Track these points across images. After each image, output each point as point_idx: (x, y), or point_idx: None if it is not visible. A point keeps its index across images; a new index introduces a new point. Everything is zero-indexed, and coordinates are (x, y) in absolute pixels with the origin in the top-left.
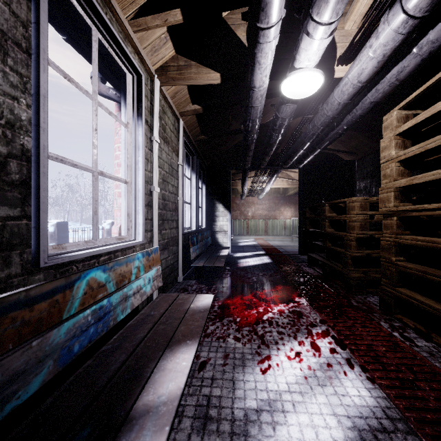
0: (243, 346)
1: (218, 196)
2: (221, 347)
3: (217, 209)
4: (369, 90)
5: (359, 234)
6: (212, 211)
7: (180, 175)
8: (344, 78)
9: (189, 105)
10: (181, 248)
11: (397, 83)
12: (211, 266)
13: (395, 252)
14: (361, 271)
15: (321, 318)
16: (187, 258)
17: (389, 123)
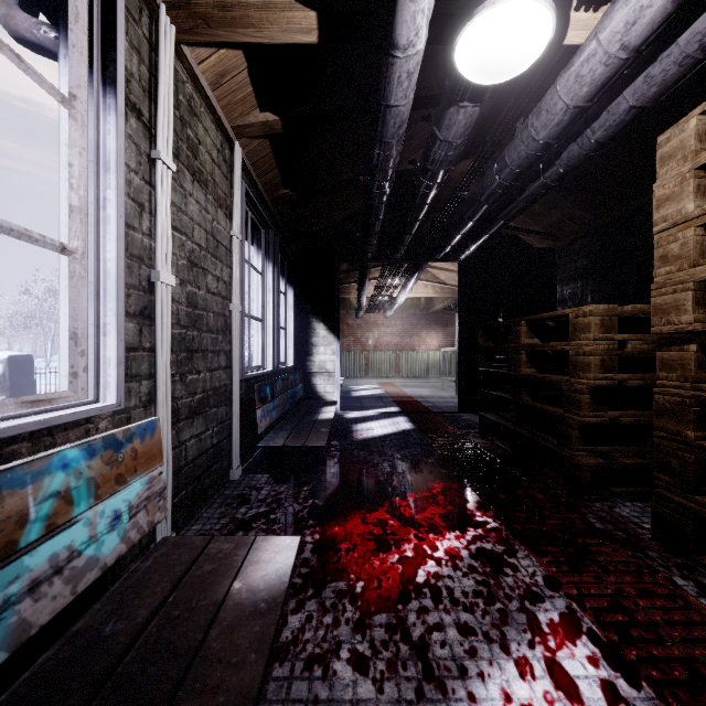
0: (377, 695)
1: (317, 309)
2: (317, 704)
3: (314, 333)
4: (629, 81)
5: (599, 380)
6: (306, 336)
7: (235, 258)
8: (588, 44)
9: (253, 112)
10: (238, 409)
11: (699, 57)
12: (301, 445)
13: (696, 420)
14: (597, 453)
15: (544, 570)
16: (253, 426)
17: (676, 147)
